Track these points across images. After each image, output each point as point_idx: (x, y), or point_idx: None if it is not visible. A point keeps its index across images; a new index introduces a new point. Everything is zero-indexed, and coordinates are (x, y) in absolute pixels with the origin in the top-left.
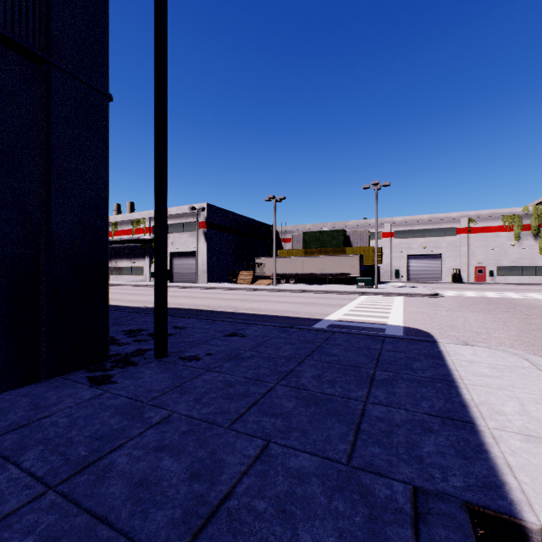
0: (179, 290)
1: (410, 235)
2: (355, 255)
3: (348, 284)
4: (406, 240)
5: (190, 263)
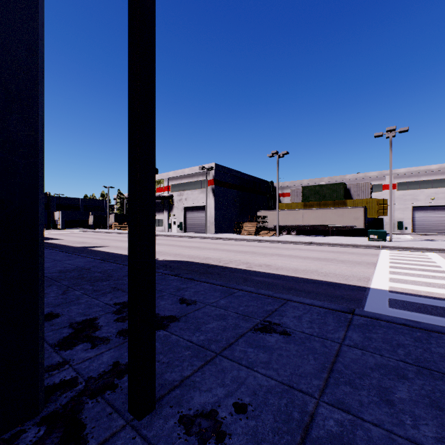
0: (190, 240)
1: (415, 187)
2: (358, 207)
3: (349, 235)
4: (410, 191)
5: (200, 216)
